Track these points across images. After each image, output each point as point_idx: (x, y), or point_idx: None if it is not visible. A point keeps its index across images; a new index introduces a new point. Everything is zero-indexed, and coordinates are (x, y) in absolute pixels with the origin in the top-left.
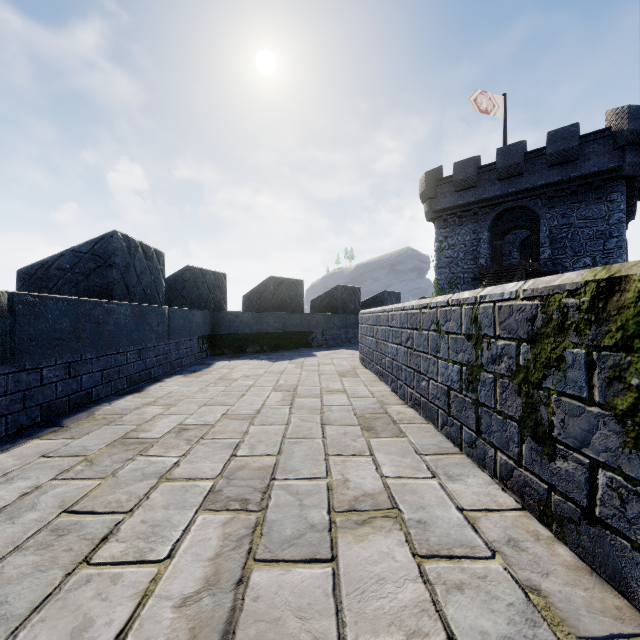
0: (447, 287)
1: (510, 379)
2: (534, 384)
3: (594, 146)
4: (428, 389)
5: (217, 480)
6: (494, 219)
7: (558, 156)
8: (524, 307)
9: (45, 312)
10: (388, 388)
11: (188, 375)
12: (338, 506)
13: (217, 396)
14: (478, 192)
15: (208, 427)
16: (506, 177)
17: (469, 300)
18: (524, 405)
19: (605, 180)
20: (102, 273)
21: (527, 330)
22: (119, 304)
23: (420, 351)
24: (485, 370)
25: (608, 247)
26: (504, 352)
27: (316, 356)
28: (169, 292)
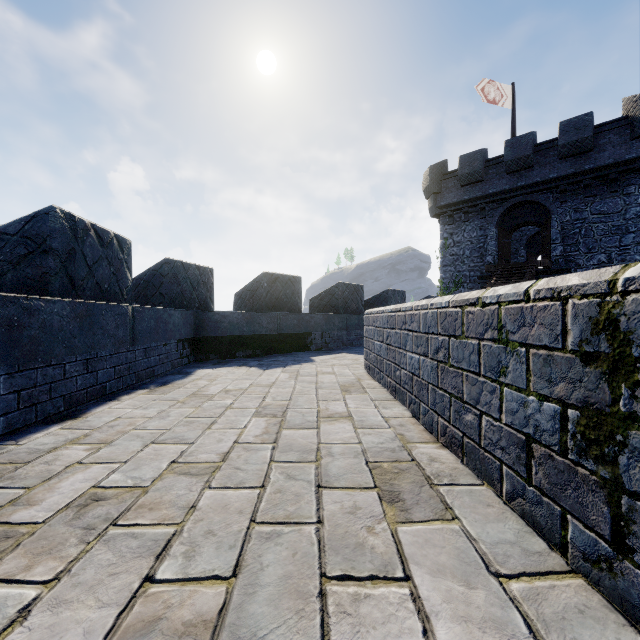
0: (452, 286)
1: None
2: None
3: (610, 136)
4: (479, 428)
5: None
6: (502, 215)
7: (571, 147)
8: None
9: None
10: (406, 410)
11: (157, 389)
12: None
13: (177, 425)
14: (485, 186)
15: (142, 488)
16: (515, 170)
17: (589, 288)
18: None
19: (621, 172)
20: (35, 261)
21: None
22: (50, 301)
23: (462, 368)
24: None
25: (625, 243)
26: None
27: (314, 362)
28: (145, 289)
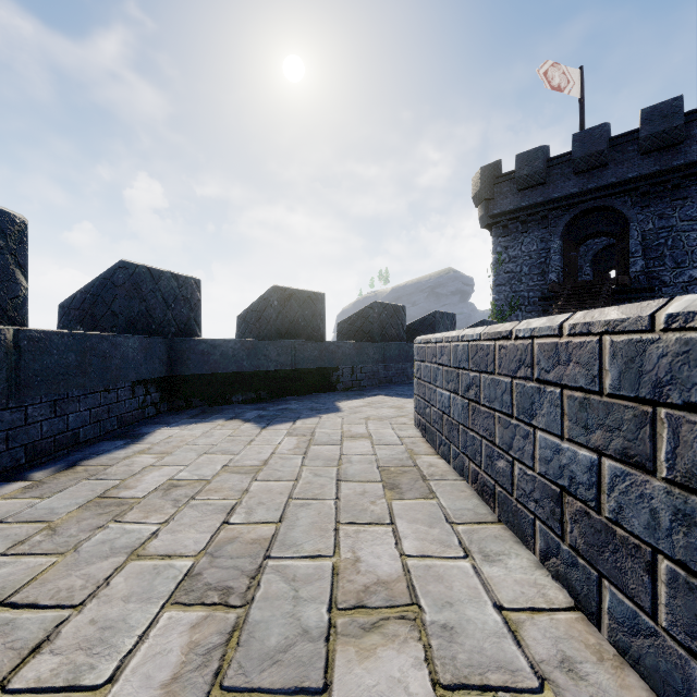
0: (507, 309)
1: None
2: None
3: None
4: None
5: None
6: (568, 224)
7: (656, 139)
8: None
9: None
10: (537, 567)
11: (57, 474)
12: None
13: None
14: (548, 190)
15: None
16: (585, 170)
17: None
18: None
19: None
20: None
21: None
22: None
23: None
24: None
25: None
26: None
27: (340, 412)
28: (93, 306)
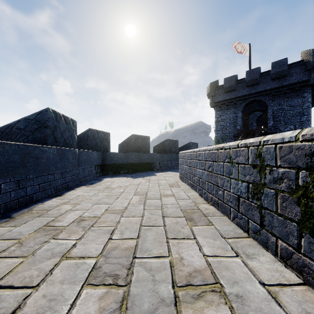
0: (221, 140)
1: (290, 194)
2: (313, 199)
3: (295, 69)
4: (223, 196)
5: (99, 257)
6: (244, 106)
7: (277, 74)
8: (303, 146)
9: (3, 151)
10: (197, 193)
11: (89, 186)
12: (178, 279)
13: (103, 198)
14: (236, 93)
15: (97, 218)
16: (250, 85)
17: (254, 143)
18: (303, 212)
19: (301, 86)
20: (41, 131)
21: (306, 162)
22: (49, 147)
23: (218, 174)
24: (268, 187)
25: (302, 120)
26: (284, 176)
27: (156, 175)
28: (80, 142)
